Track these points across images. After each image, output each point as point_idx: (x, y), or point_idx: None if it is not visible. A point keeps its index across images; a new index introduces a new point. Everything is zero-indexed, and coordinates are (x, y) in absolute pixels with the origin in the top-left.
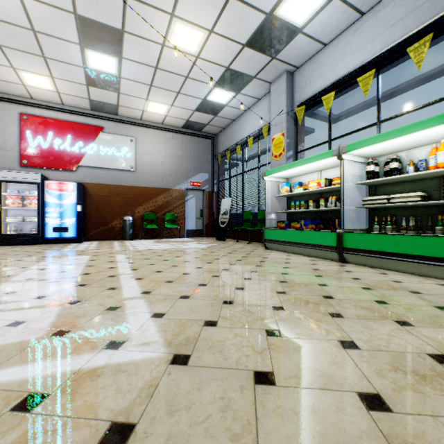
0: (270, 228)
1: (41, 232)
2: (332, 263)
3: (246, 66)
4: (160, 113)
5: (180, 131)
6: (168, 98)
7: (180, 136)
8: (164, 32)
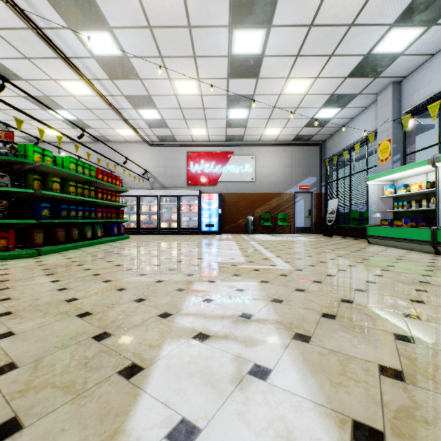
0: (372, 226)
1: (199, 226)
2: (426, 254)
3: (349, 89)
4: (274, 134)
5: (290, 144)
6: (281, 123)
7: (290, 148)
8: (280, 88)
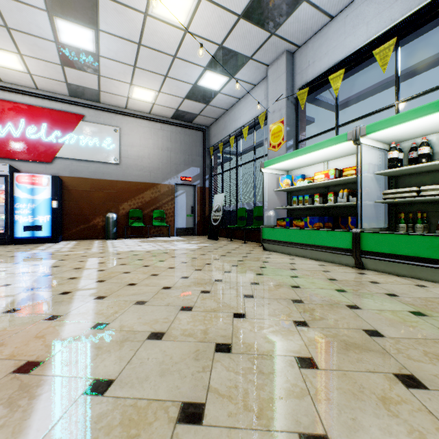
0: (269, 227)
1: (9, 230)
2: (348, 269)
3: (242, 43)
4: (147, 100)
5: (169, 122)
6: (155, 82)
7: (169, 127)
8: None
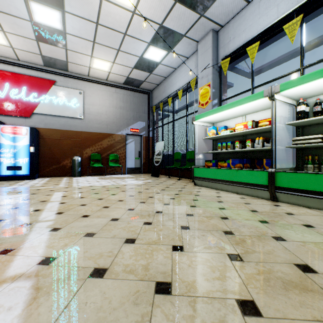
0: (199, 167)
1: None
2: (264, 201)
3: (177, 23)
4: (104, 70)
5: (121, 86)
6: (110, 55)
7: (121, 91)
8: None
